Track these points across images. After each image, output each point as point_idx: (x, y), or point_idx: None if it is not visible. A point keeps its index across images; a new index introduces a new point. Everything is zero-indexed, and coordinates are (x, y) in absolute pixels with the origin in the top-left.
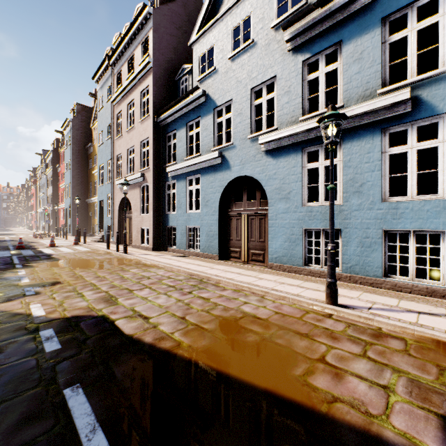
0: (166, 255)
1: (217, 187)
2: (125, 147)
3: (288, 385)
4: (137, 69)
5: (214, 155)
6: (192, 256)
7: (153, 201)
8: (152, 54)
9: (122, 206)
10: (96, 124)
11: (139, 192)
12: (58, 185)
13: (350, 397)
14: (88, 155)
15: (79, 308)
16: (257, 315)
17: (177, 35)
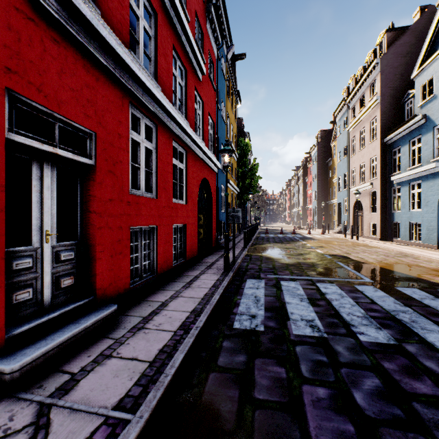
0: (389, 243)
1: (436, 190)
2: (357, 163)
3: (409, 273)
4: (367, 106)
5: (431, 166)
6: (413, 246)
7: (380, 203)
8: (379, 92)
9: (355, 207)
10: (334, 143)
11: (368, 196)
12: (306, 191)
13: (431, 278)
14: (328, 167)
15: (334, 253)
16: (424, 266)
17: (404, 62)
